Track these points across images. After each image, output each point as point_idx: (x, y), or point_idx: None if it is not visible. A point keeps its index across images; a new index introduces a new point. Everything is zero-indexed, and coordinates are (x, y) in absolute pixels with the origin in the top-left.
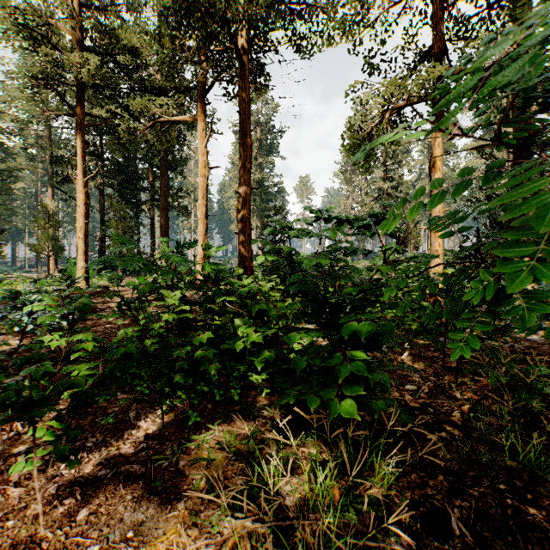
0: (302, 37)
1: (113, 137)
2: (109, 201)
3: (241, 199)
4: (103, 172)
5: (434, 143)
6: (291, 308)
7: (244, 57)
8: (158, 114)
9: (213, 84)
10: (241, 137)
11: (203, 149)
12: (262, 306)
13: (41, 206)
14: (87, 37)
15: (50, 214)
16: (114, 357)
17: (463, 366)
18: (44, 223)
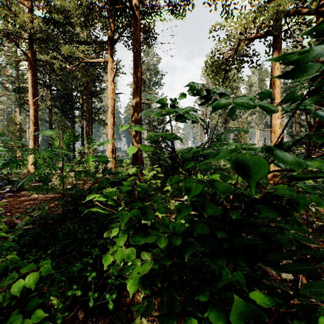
0: (176, 4)
1: (55, 74)
2: (55, 116)
3: (134, 111)
4: (51, 98)
5: (274, 67)
6: (170, 191)
7: (136, 11)
8: (81, 57)
9: (118, 38)
10: (134, 67)
11: (111, 80)
12: (135, 212)
13: (11, 119)
14: (34, 6)
15: (17, 124)
16: (17, 236)
17: (321, 245)
18: (13, 129)
